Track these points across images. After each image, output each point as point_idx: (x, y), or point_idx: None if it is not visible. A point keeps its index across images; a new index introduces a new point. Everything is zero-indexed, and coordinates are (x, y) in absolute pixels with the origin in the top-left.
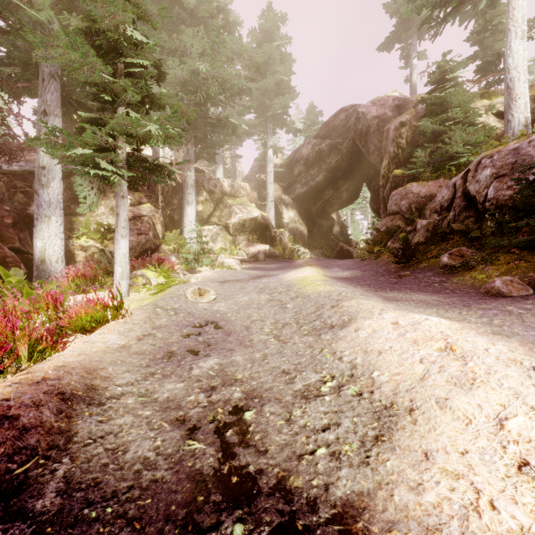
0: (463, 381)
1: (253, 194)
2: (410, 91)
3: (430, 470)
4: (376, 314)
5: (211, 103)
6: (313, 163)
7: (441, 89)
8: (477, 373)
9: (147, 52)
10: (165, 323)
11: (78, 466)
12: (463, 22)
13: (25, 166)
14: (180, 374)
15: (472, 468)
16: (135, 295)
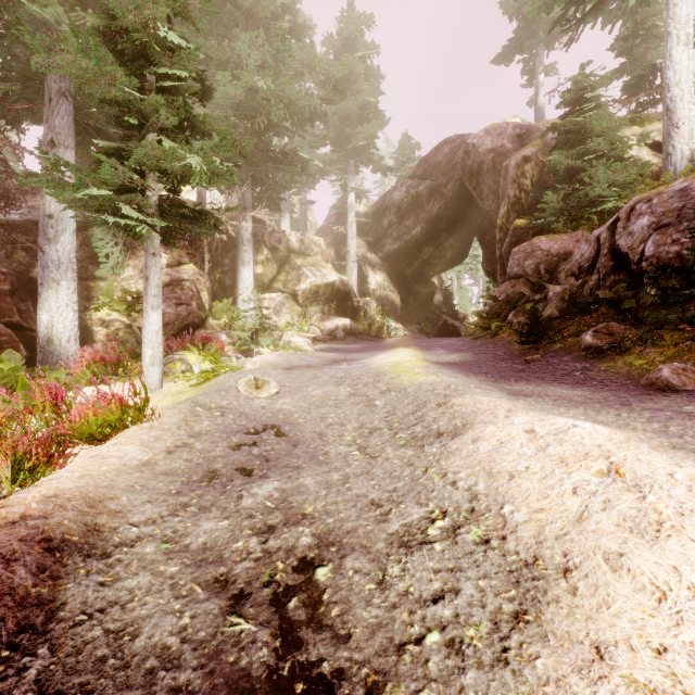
0: (643, 526)
1: (329, 252)
2: (536, 117)
3: (609, 679)
4: (502, 417)
5: (273, 131)
6: (408, 211)
7: (579, 111)
8: (664, 513)
9: (186, 59)
10: (206, 427)
11: (61, 661)
12: (607, 23)
13: (27, 215)
14: (224, 505)
15: (679, 681)
16: (171, 386)
